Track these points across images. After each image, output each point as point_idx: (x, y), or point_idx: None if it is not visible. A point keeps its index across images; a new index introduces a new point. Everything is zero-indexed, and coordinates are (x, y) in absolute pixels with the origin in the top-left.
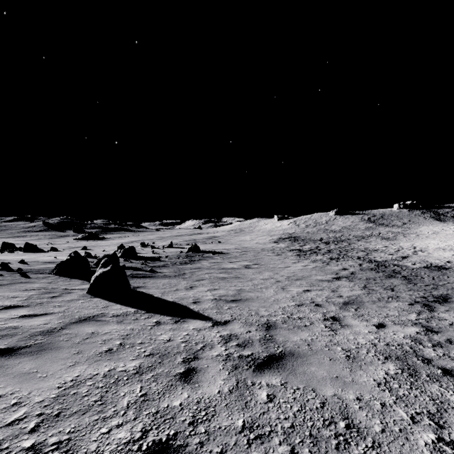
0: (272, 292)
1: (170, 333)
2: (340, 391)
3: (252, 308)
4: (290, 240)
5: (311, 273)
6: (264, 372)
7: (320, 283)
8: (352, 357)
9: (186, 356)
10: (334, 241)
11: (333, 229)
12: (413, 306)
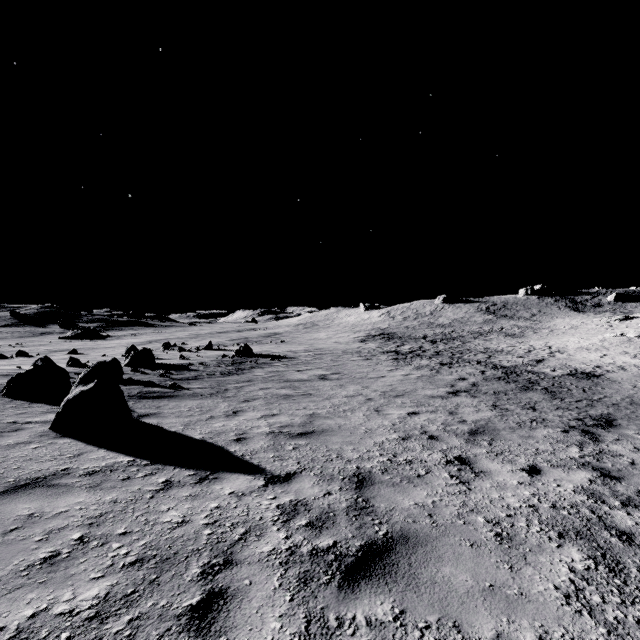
0: (361, 417)
1: (186, 506)
2: (505, 623)
3: (331, 446)
4: (383, 338)
5: (417, 386)
6: (359, 587)
7: (430, 401)
8: (507, 537)
9: (210, 559)
10: (443, 339)
11: (441, 323)
12: (569, 433)
